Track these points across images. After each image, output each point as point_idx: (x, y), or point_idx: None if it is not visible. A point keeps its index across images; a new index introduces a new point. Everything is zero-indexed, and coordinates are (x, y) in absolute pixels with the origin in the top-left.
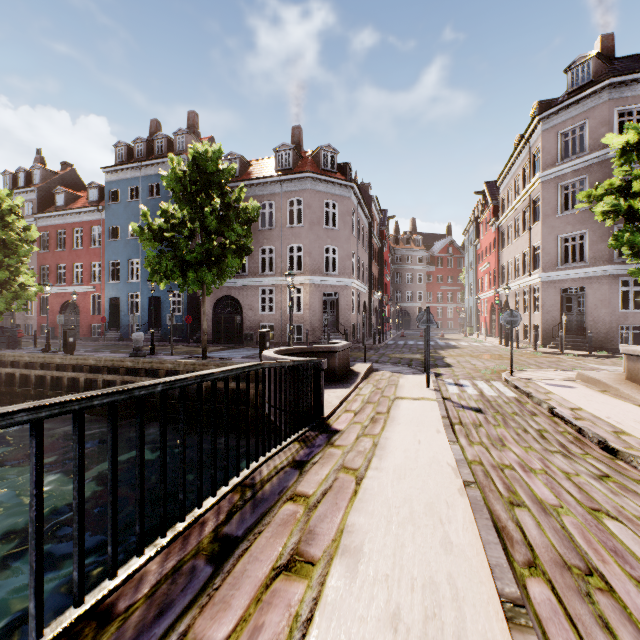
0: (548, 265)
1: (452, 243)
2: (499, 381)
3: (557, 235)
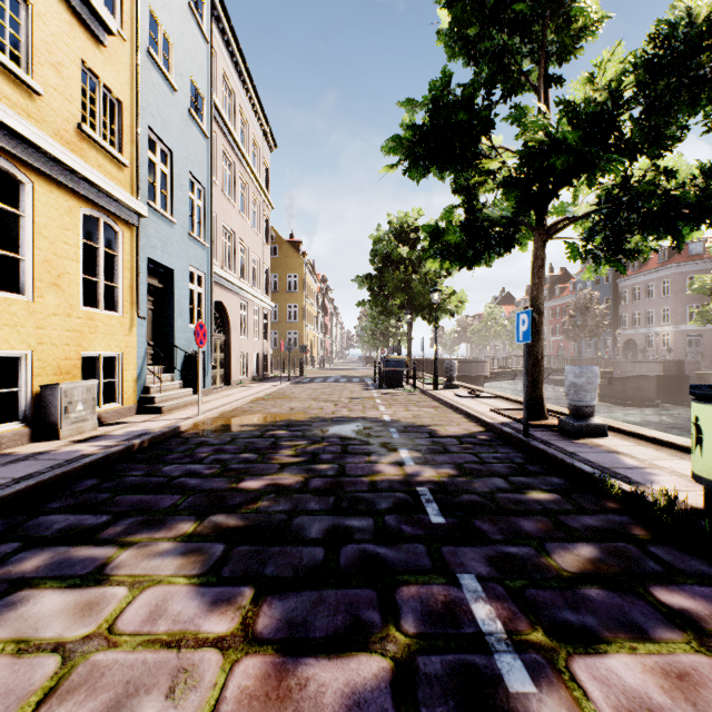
0: None
1: None
2: None
3: None
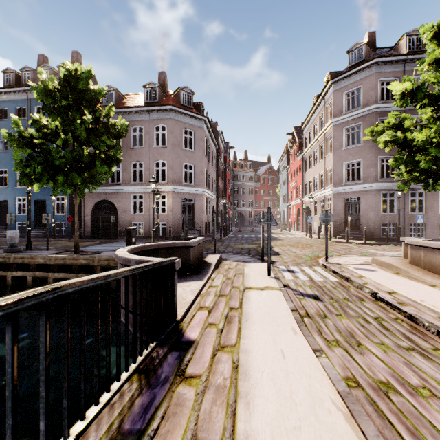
0: (337, 182)
1: (271, 168)
2: (319, 266)
3: (343, 162)
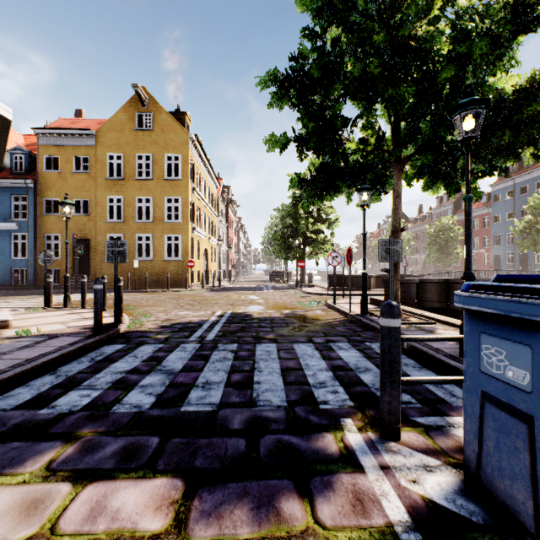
0: None
1: None
2: None
3: None
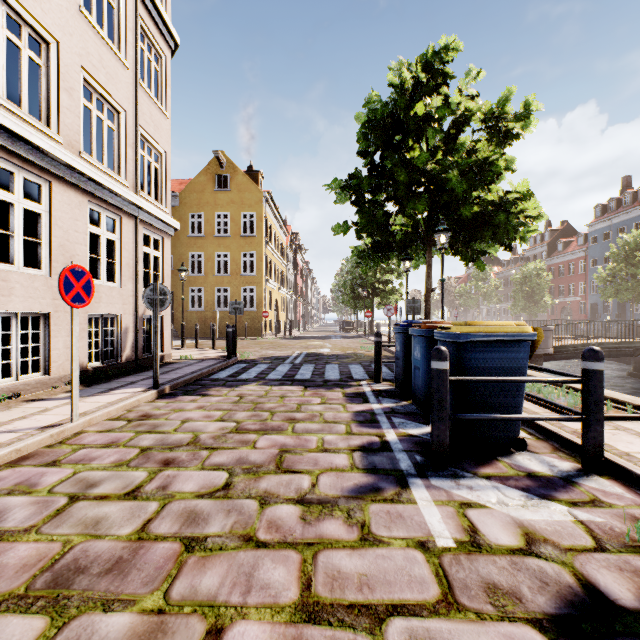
0: None
1: None
2: None
3: None
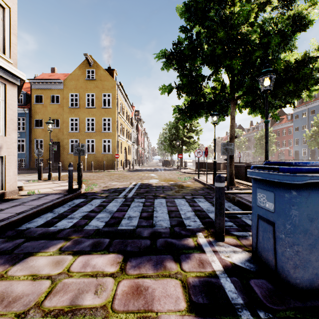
0: None
1: None
2: None
3: None
